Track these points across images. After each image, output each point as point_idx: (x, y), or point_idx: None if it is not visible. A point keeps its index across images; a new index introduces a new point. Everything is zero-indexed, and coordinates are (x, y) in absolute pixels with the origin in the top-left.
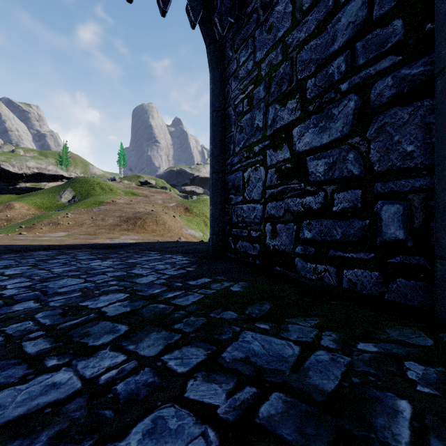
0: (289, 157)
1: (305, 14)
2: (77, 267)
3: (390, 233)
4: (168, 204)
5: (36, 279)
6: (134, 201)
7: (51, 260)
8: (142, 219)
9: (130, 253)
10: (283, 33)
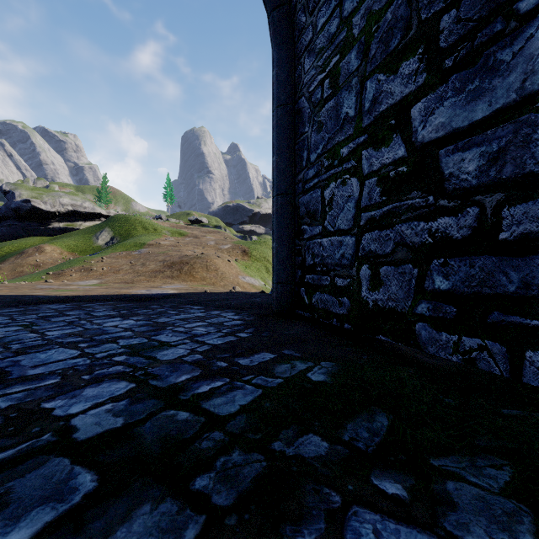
0: (404, 154)
1: None
2: (82, 330)
3: None
4: (222, 246)
5: (13, 348)
6: (181, 243)
7: (57, 317)
8: (189, 264)
9: (165, 308)
10: None
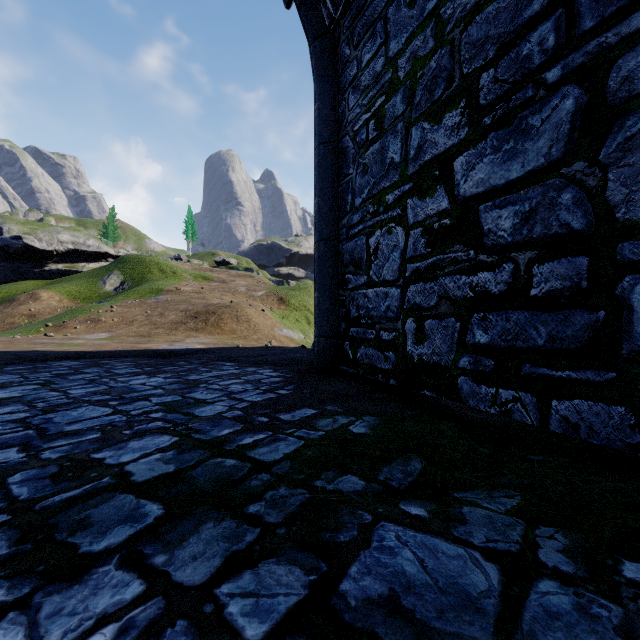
0: (447, 207)
1: None
2: (107, 388)
3: None
4: (255, 293)
5: (39, 406)
6: (206, 289)
7: (74, 375)
8: (217, 315)
9: (194, 364)
10: (437, 2)
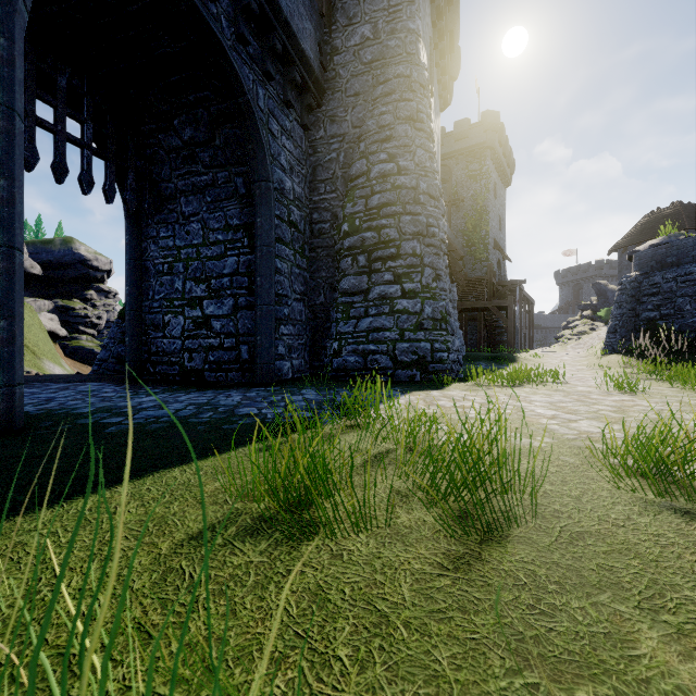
0: (201, 315)
1: (211, 244)
2: None
3: (244, 356)
4: None
5: None
6: None
7: None
8: None
9: None
10: (198, 243)
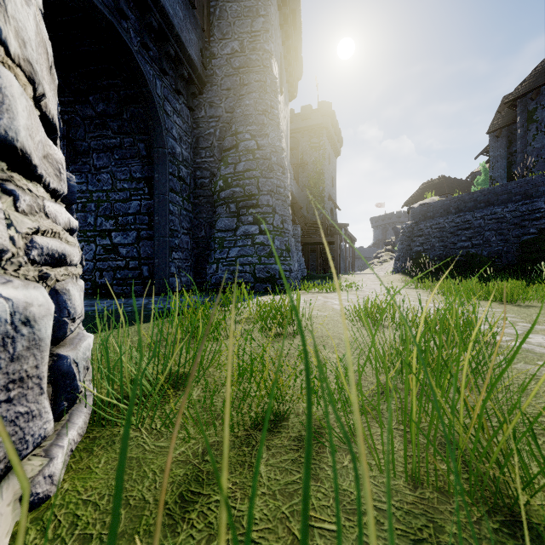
0: (110, 244)
1: (118, 190)
2: None
3: (145, 274)
4: None
5: None
6: None
7: None
8: None
9: None
10: (107, 189)
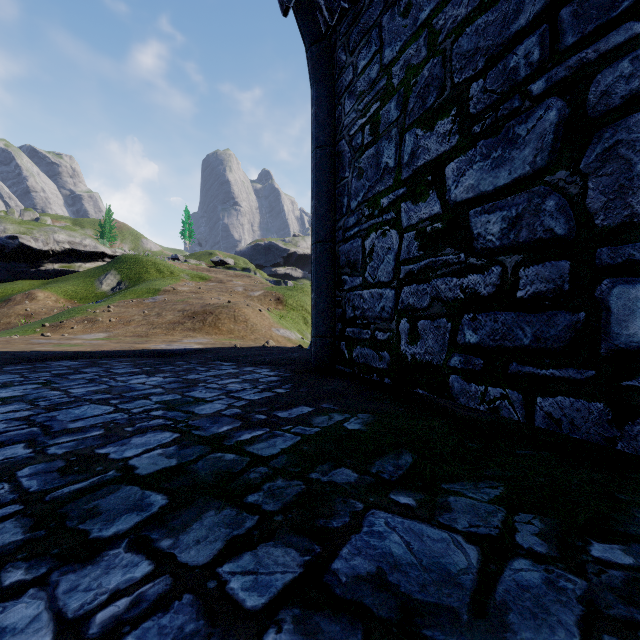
0: (439, 211)
1: None
2: (108, 387)
3: (627, 334)
4: (253, 293)
5: (42, 405)
6: (203, 289)
7: (74, 374)
8: (214, 315)
9: (192, 364)
10: (430, 13)
